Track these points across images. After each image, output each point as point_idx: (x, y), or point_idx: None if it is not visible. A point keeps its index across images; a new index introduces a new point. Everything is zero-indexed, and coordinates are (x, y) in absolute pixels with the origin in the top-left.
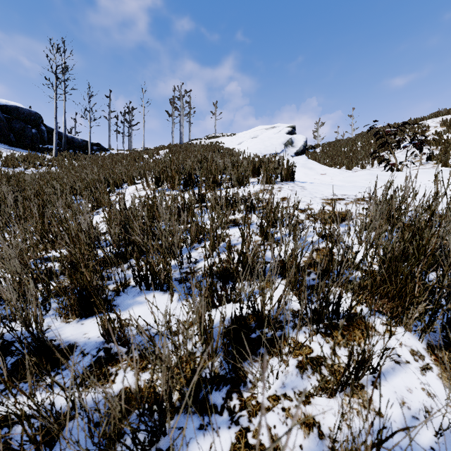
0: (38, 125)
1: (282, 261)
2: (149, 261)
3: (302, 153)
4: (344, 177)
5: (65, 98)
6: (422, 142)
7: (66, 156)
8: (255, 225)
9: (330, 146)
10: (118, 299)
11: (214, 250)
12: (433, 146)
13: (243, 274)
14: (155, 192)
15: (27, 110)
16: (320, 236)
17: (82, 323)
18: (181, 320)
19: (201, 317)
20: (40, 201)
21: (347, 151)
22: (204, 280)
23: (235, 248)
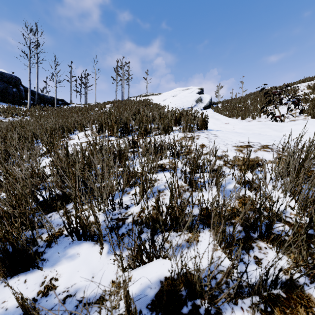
0: (17, 85)
1: (209, 213)
2: (79, 215)
3: (208, 107)
4: (243, 126)
5: (37, 66)
6: (298, 100)
7: (37, 108)
8: (179, 170)
9: (228, 102)
10: (49, 251)
11: (144, 195)
12: (303, 103)
13: (171, 225)
14: (96, 139)
15: (9, 75)
16: (239, 183)
17: (4, 285)
18: (109, 280)
19: (127, 298)
20: (3, 145)
21: (240, 106)
22: (134, 229)
23: (162, 193)
